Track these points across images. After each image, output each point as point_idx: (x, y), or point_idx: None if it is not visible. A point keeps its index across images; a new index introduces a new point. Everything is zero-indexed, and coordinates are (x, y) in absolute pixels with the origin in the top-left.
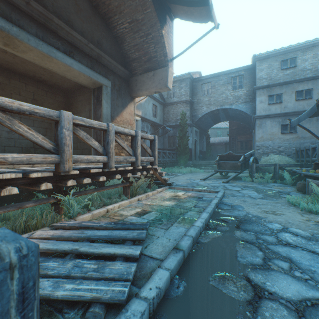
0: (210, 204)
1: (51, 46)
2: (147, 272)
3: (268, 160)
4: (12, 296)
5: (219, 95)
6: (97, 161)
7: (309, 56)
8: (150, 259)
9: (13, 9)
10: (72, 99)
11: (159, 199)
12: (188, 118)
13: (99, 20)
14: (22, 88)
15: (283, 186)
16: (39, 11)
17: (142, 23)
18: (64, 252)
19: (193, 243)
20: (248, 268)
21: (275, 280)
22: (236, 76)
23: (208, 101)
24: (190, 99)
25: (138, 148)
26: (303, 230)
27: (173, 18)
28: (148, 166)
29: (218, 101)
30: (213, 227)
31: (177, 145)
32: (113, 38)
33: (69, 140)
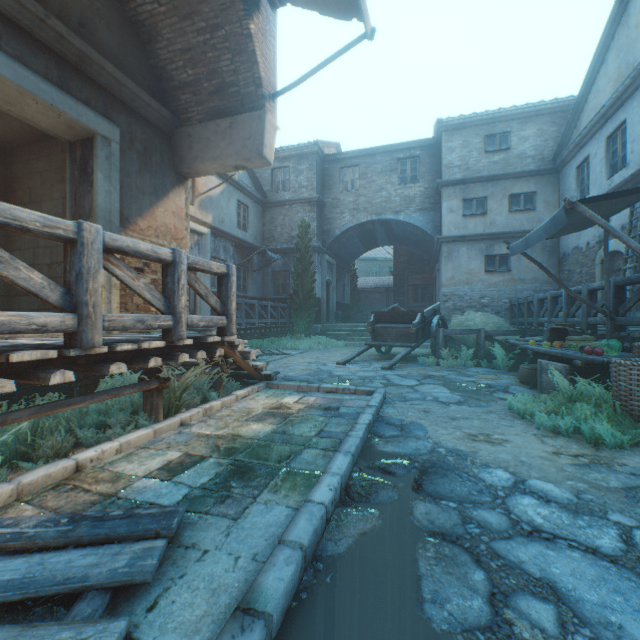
0: (355, 426)
1: None
2: None
3: (465, 322)
4: None
5: (374, 193)
6: (38, 329)
7: (530, 132)
8: None
9: None
10: (16, 168)
11: (237, 417)
12: (315, 235)
13: None
14: None
15: (494, 374)
16: None
17: None
18: None
19: (303, 567)
20: None
21: None
22: (406, 157)
23: (353, 203)
24: (318, 197)
25: (181, 293)
26: (554, 482)
27: (276, 3)
28: (210, 339)
29: (372, 205)
30: (360, 493)
31: (291, 291)
32: (128, 24)
33: None
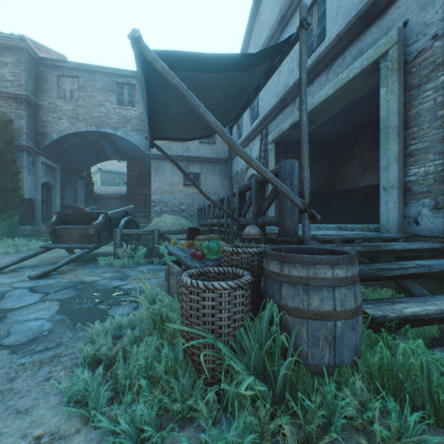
0: None
1: None
2: None
3: (159, 222)
4: None
5: (94, 106)
6: None
7: None
8: None
9: None
10: None
11: None
12: (23, 134)
13: None
14: None
15: (154, 272)
16: None
17: None
18: None
19: None
20: None
21: None
22: (125, 83)
23: (72, 111)
24: (26, 95)
25: None
26: None
27: None
28: None
29: (92, 117)
30: None
31: None
32: None
33: None
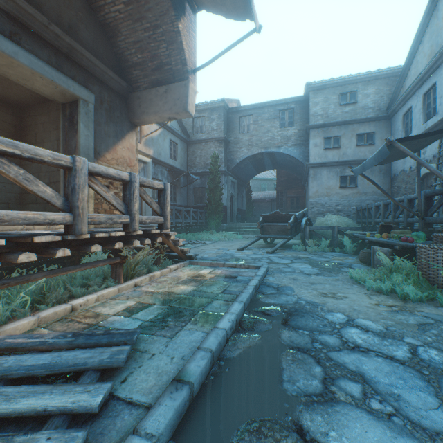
0: (247, 287)
1: None
2: None
3: (325, 221)
4: None
5: (263, 133)
6: (49, 222)
7: (371, 90)
8: (125, 408)
9: None
10: (27, 120)
11: (170, 282)
12: (222, 163)
13: None
14: None
15: (343, 256)
16: None
17: (146, 7)
18: None
19: (212, 362)
20: (301, 404)
21: (344, 425)
22: (285, 109)
23: (248, 141)
24: (224, 137)
25: (135, 201)
26: (373, 321)
27: (196, 9)
28: (153, 231)
29: (261, 142)
30: (248, 325)
31: (206, 201)
32: (99, 26)
33: None
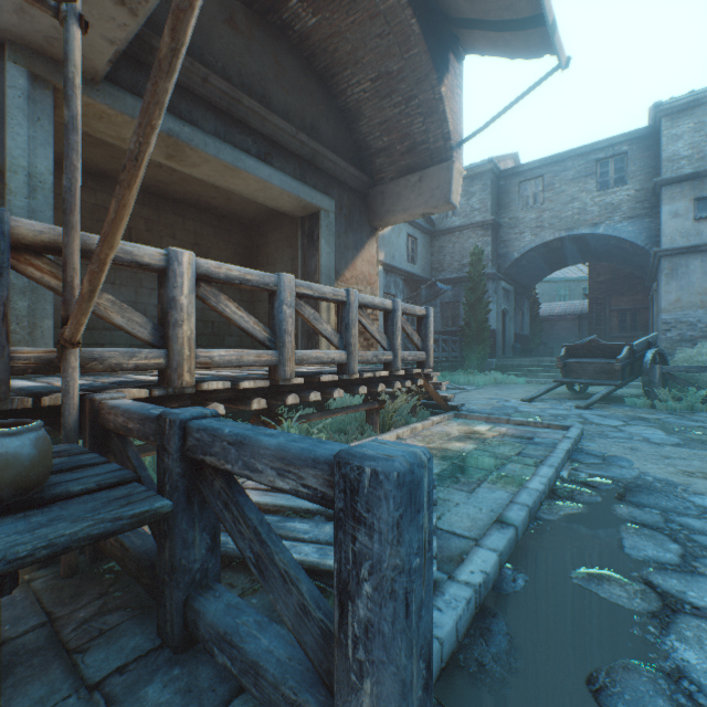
0: (554, 450)
1: (236, 148)
2: (453, 554)
3: (696, 356)
4: (425, 492)
5: (563, 205)
6: (331, 361)
7: None
8: (452, 536)
9: (182, 94)
10: (257, 239)
11: (438, 437)
12: (488, 261)
13: (315, 82)
14: (177, 226)
15: None
16: (221, 90)
17: (398, 78)
18: (307, 513)
19: (529, 518)
20: (649, 567)
21: None
22: (608, 156)
23: (535, 220)
24: (492, 219)
25: (397, 334)
26: None
27: (462, 56)
28: (414, 370)
29: (560, 220)
30: (565, 494)
31: (461, 323)
32: (338, 114)
33: (291, 325)
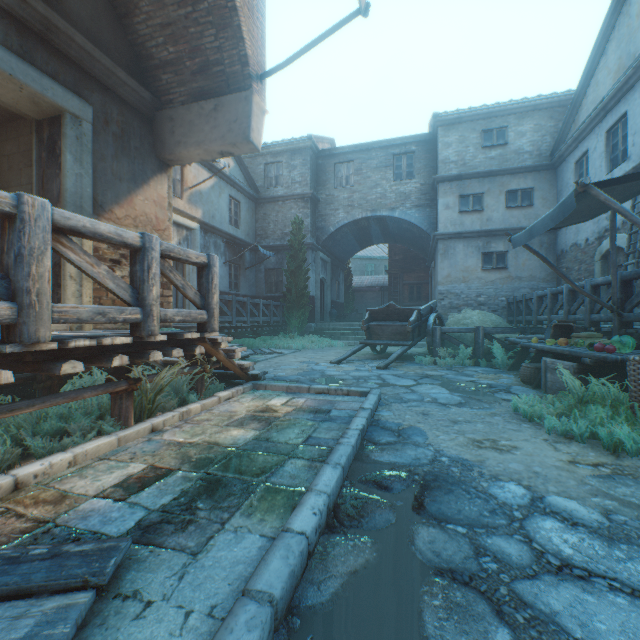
0: (347, 432)
1: None
2: None
3: (462, 320)
4: None
5: (369, 189)
6: None
7: (528, 127)
8: None
9: None
10: None
11: (216, 421)
12: (308, 232)
13: None
14: None
15: (494, 373)
16: None
17: None
18: None
19: (272, 628)
20: None
21: None
22: (402, 152)
23: (348, 199)
24: (311, 193)
25: (151, 283)
26: (577, 499)
27: None
28: (188, 335)
29: (367, 202)
30: (350, 515)
31: (284, 289)
32: None
33: None
